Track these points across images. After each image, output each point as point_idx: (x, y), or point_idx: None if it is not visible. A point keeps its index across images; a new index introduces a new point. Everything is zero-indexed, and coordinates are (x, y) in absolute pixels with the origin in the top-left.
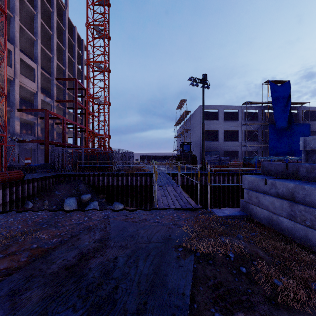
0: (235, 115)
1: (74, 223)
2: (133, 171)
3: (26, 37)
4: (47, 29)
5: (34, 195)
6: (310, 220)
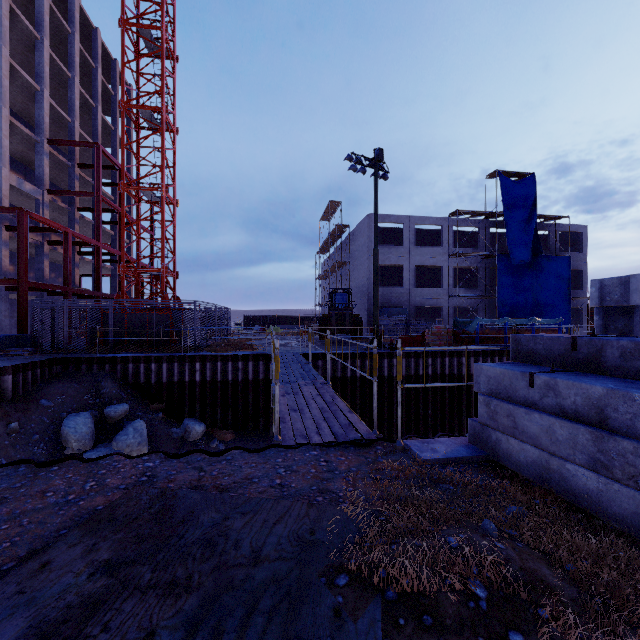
0: (436, 237)
1: (49, 505)
2: (228, 350)
3: None
4: (26, 26)
5: None
6: None
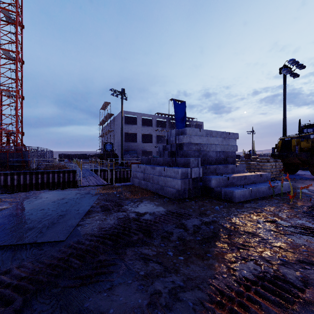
0: (151, 122)
1: (24, 196)
2: (55, 169)
3: None
4: None
5: None
6: (147, 179)
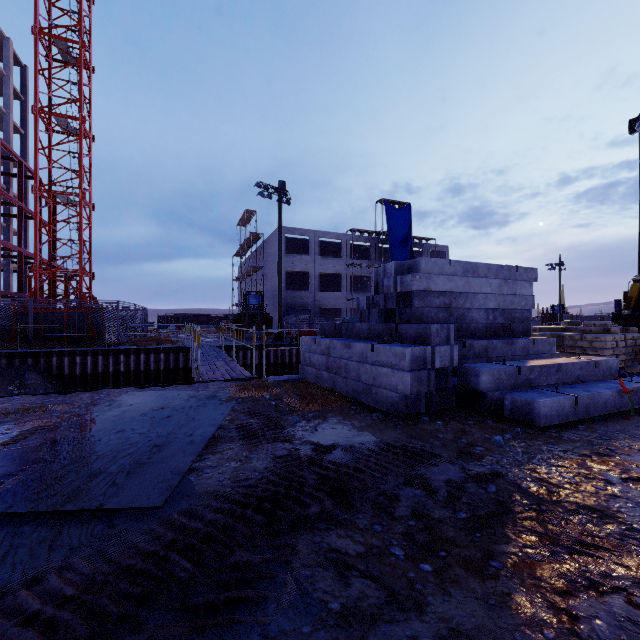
0: (338, 248)
1: (89, 399)
2: (150, 344)
3: None
4: None
5: None
6: (335, 368)
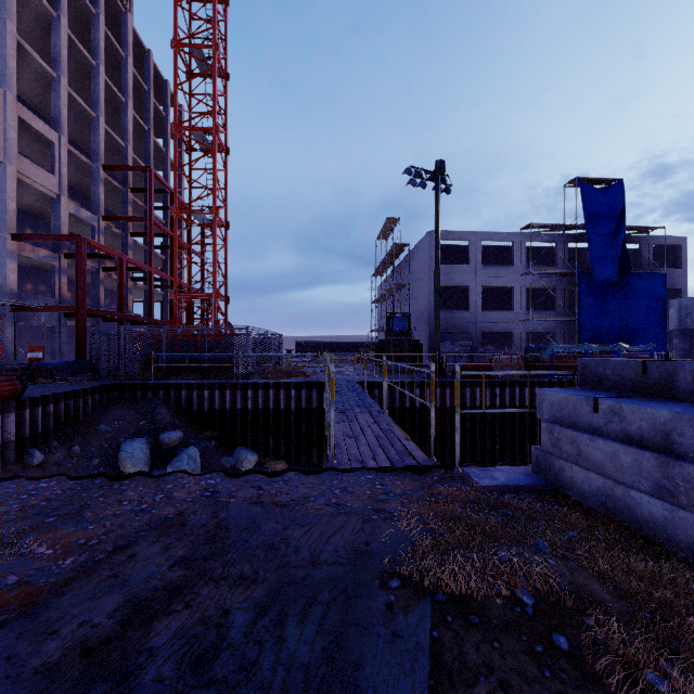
0: (506, 254)
1: (127, 512)
2: (280, 377)
3: (34, 69)
4: (83, 54)
5: (49, 435)
6: None
